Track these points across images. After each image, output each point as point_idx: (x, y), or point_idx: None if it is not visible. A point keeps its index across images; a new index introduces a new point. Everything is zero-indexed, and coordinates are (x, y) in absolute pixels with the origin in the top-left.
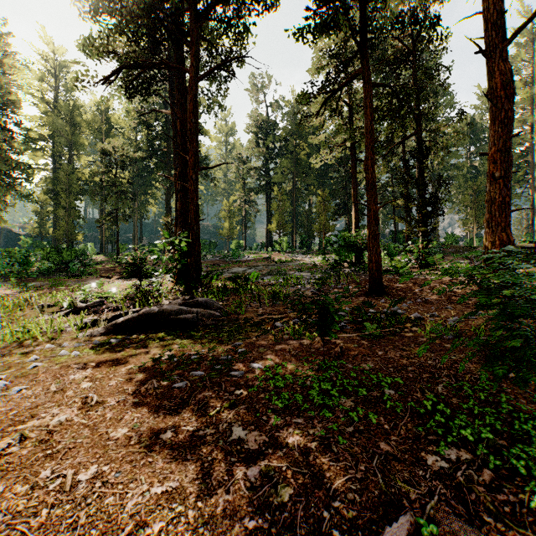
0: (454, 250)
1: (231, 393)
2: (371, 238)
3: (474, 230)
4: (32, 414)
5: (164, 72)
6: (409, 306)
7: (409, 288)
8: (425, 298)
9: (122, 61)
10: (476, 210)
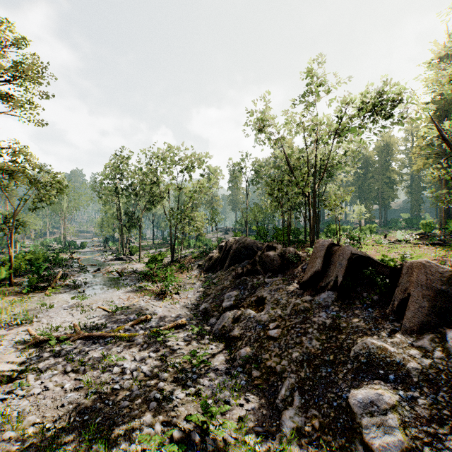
0: None
1: None
2: None
3: None
4: None
5: None
6: None
7: None
8: None
9: None
10: None
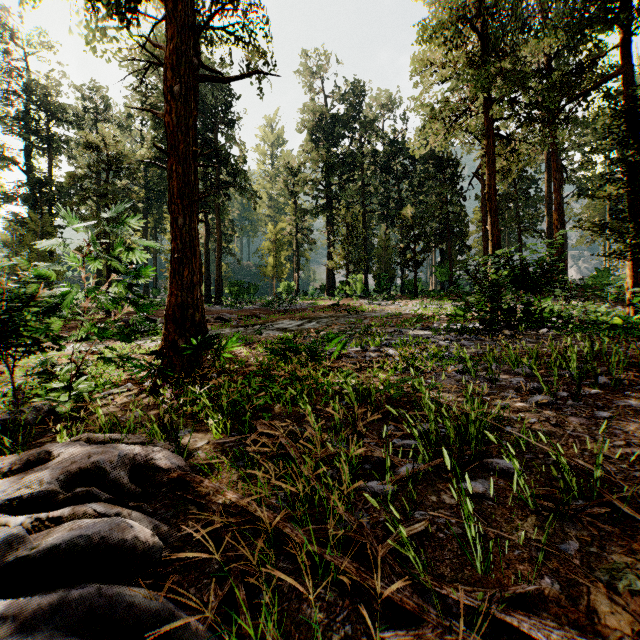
0: None
1: None
2: None
3: None
4: None
5: None
6: None
7: None
8: None
9: None
10: None
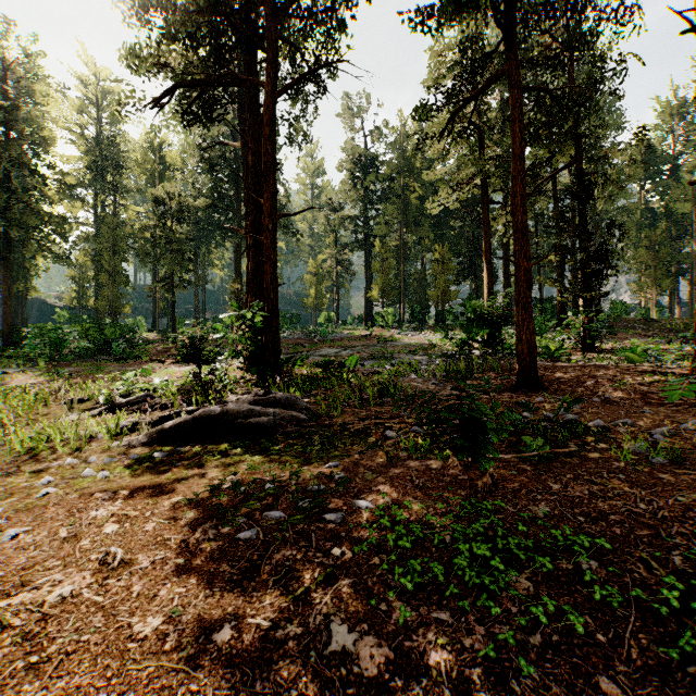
0: (626, 325)
1: (326, 552)
2: (520, 308)
3: (652, 297)
4: (23, 580)
5: (232, 92)
6: (582, 409)
7: (576, 380)
8: (605, 396)
9: (178, 79)
10: (655, 269)
